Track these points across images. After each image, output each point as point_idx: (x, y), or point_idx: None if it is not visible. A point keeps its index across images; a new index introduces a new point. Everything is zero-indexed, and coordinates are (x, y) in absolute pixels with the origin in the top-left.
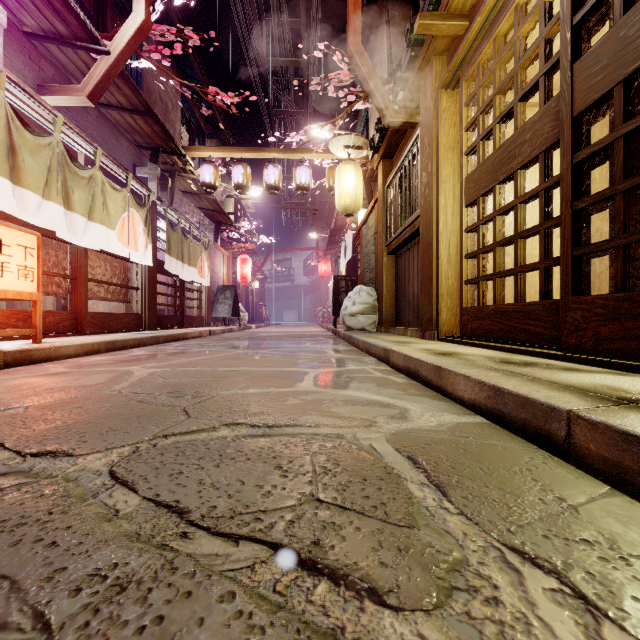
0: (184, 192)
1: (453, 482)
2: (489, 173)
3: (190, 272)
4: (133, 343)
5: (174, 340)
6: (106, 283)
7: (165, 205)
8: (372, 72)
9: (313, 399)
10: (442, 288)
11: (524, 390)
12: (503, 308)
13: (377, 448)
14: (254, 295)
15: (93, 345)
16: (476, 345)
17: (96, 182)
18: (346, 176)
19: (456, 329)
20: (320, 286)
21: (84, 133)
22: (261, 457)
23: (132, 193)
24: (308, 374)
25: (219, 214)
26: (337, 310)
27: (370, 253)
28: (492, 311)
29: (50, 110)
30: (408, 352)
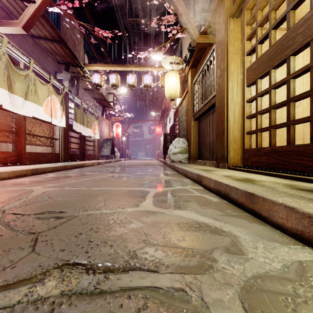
0: (85, 89)
1: None
2: (265, 62)
3: (88, 131)
4: (50, 170)
5: (76, 167)
6: (37, 136)
7: (73, 94)
8: (187, 14)
9: (152, 221)
10: (230, 137)
11: None
12: (278, 149)
13: None
14: (123, 144)
15: (22, 171)
16: (258, 173)
17: (30, 78)
18: (171, 78)
19: (238, 162)
20: (156, 139)
21: (22, 50)
22: None
23: (53, 86)
24: (149, 193)
25: (104, 101)
26: (165, 151)
27: (183, 121)
28: (268, 151)
29: None
30: (217, 178)
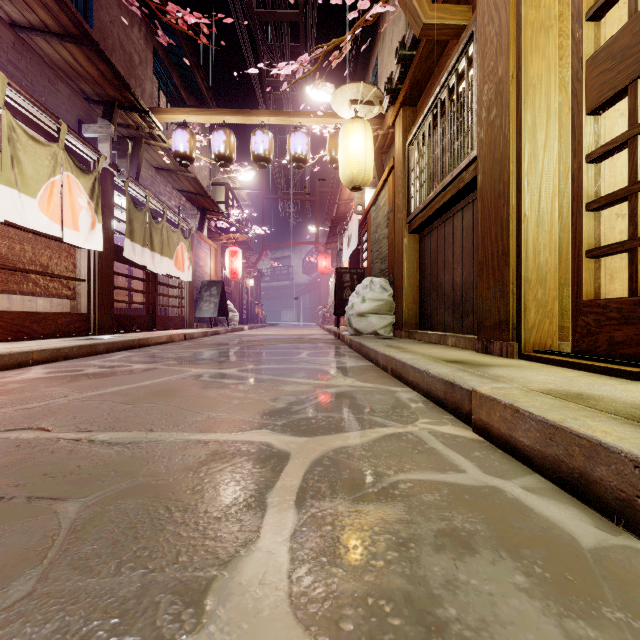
0: (158, 168)
1: None
2: None
3: (163, 263)
4: (41, 356)
5: (125, 348)
6: (25, 271)
7: (124, 176)
8: None
9: None
10: (528, 268)
11: None
12: None
13: None
14: (249, 293)
15: None
16: None
17: None
18: (353, 137)
19: (552, 339)
20: (320, 284)
21: None
22: None
23: (67, 151)
24: (285, 469)
25: (203, 198)
26: (340, 309)
27: (381, 238)
28: None
29: None
30: (551, 413)
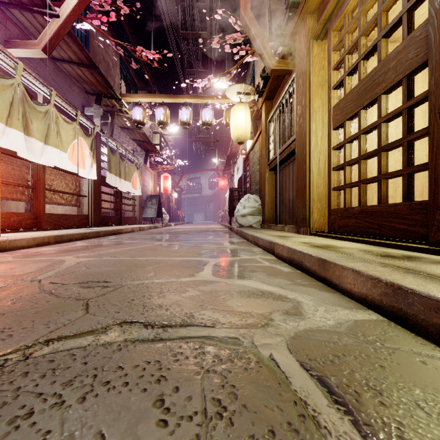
0: (122, 127)
1: (396, 439)
2: (354, 100)
3: (126, 185)
4: (78, 237)
5: (111, 234)
6: (60, 192)
7: (106, 136)
8: (258, 31)
9: (210, 290)
10: (313, 194)
11: (433, 291)
12: (368, 209)
13: (279, 362)
14: (173, 202)
15: (43, 238)
16: (344, 239)
17: (51, 116)
18: (238, 114)
19: (324, 226)
20: (220, 196)
21: (41, 78)
22: (142, 380)
23: (80, 125)
24: (208, 263)
25: (147, 144)
26: (232, 212)
27: (256, 171)
28: (357, 211)
29: (12, 58)
30: (291, 245)
